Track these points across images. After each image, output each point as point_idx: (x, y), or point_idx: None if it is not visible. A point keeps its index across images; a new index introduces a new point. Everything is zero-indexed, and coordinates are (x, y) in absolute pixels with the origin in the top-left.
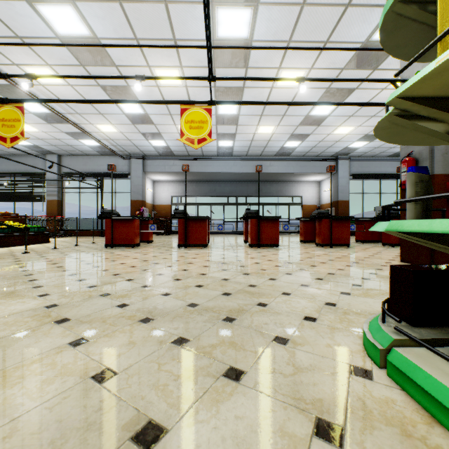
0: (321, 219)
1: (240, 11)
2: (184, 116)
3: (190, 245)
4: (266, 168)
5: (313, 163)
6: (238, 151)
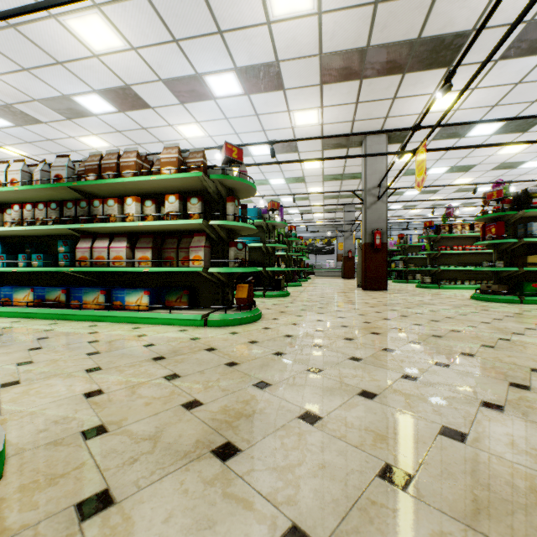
0: None
1: (4, 121)
2: None
3: None
4: None
5: None
6: None
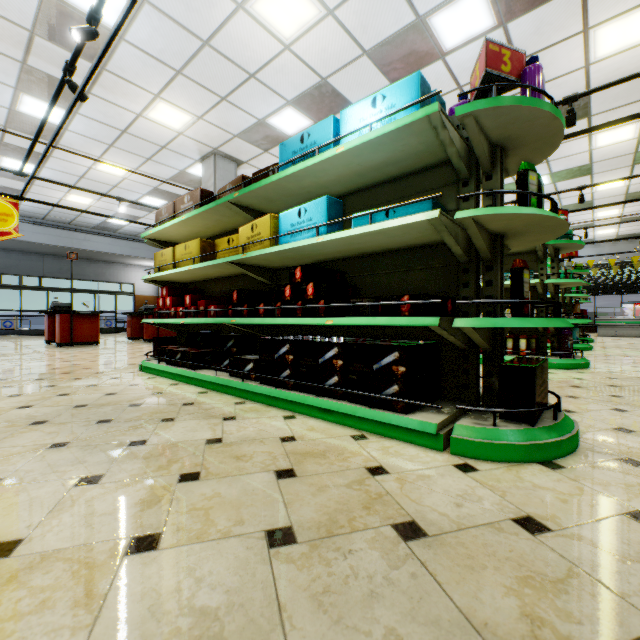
0: (149, 315)
1: (55, 108)
2: None
3: None
4: (80, 243)
5: (149, 247)
6: (28, 210)
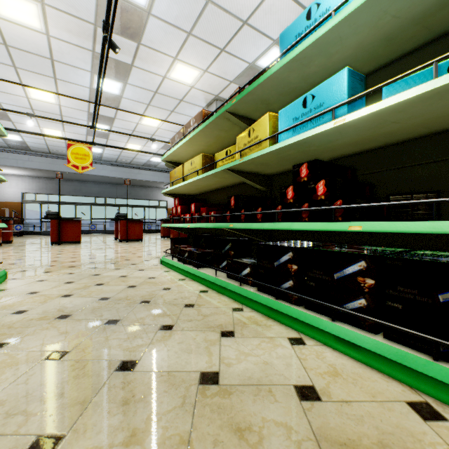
0: None
1: (114, 82)
2: (70, 149)
3: (64, 243)
4: (135, 175)
5: None
6: (107, 157)
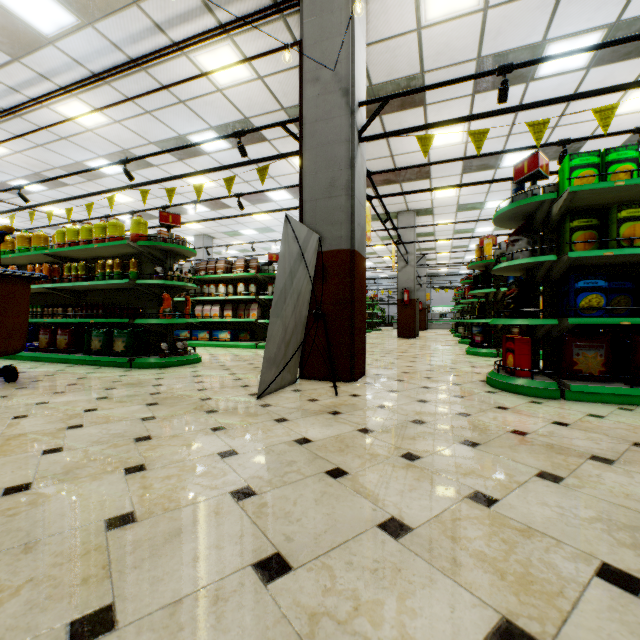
0: None
1: None
2: None
3: None
4: None
5: None
6: None
